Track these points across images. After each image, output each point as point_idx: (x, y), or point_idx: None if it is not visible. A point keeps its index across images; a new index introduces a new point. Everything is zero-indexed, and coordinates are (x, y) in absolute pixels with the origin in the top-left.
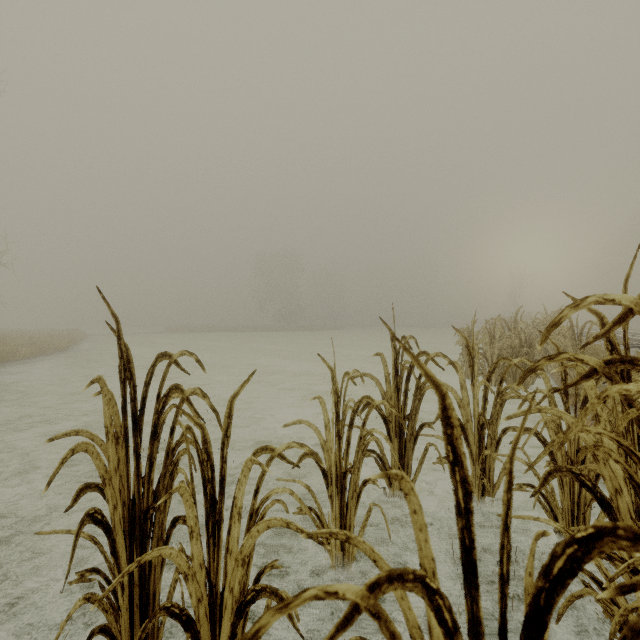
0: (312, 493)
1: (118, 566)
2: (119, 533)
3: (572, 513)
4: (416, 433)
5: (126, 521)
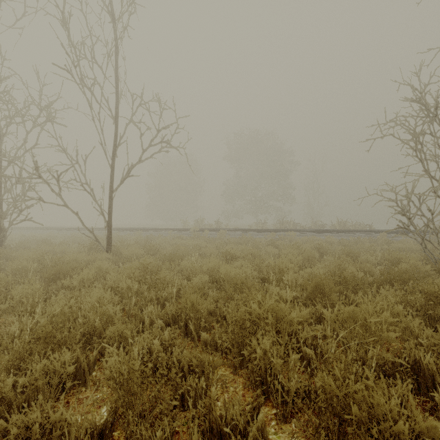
0: None
1: None
2: None
3: None
4: None
5: None
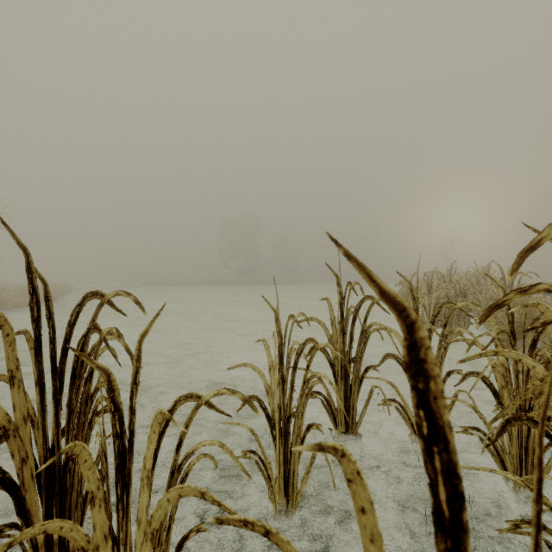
0: (256, 437)
1: (29, 526)
2: (31, 489)
3: (520, 458)
4: (361, 376)
5: (41, 474)
